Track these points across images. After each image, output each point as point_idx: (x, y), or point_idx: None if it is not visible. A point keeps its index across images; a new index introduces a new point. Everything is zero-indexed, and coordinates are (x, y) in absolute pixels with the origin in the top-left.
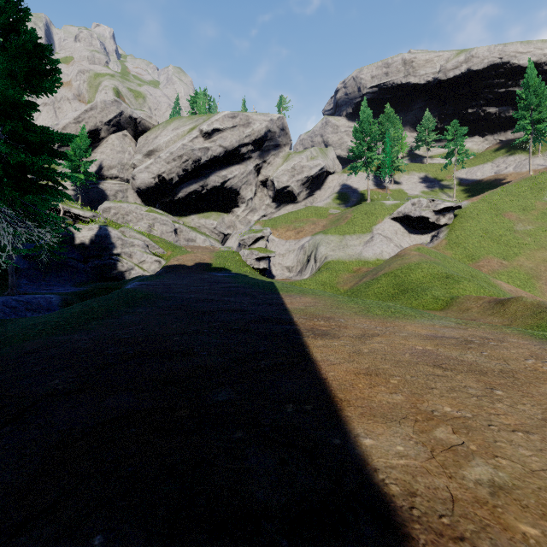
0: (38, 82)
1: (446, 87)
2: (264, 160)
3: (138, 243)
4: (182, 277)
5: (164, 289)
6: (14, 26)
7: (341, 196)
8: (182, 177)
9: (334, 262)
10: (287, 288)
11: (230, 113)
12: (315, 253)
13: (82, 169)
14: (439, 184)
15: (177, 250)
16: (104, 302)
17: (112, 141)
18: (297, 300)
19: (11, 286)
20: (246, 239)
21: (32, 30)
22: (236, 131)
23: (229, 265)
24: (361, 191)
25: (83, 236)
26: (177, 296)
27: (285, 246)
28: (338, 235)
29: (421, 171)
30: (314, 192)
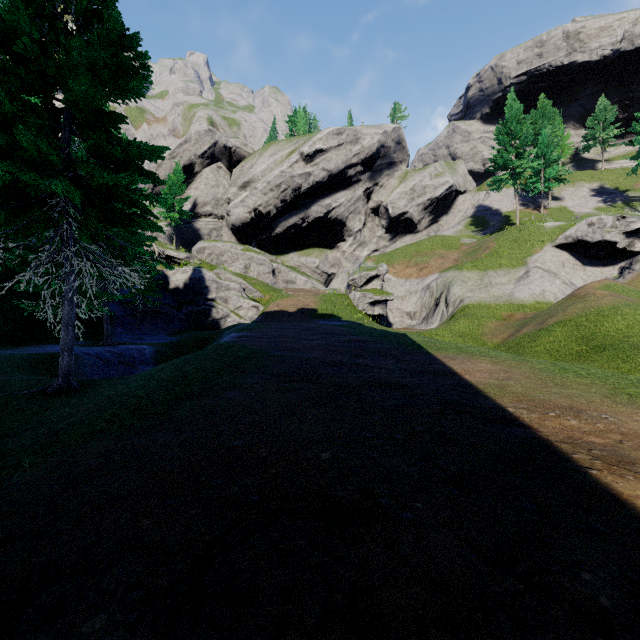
0: (124, 82)
1: (633, 60)
2: (375, 182)
3: (234, 286)
4: (285, 326)
5: (270, 343)
6: (96, 14)
7: (476, 220)
8: (280, 209)
9: (474, 306)
10: (433, 344)
11: (335, 129)
12: (446, 295)
13: (176, 208)
14: (623, 196)
15: (276, 294)
16: (200, 365)
17: (206, 175)
18: (469, 366)
19: (106, 336)
20: (357, 279)
21: (116, 14)
22: (342, 150)
23: (338, 311)
24: (505, 213)
25: (177, 279)
26: (290, 355)
27: (404, 287)
28: (476, 271)
29: (594, 180)
30: (439, 218)
